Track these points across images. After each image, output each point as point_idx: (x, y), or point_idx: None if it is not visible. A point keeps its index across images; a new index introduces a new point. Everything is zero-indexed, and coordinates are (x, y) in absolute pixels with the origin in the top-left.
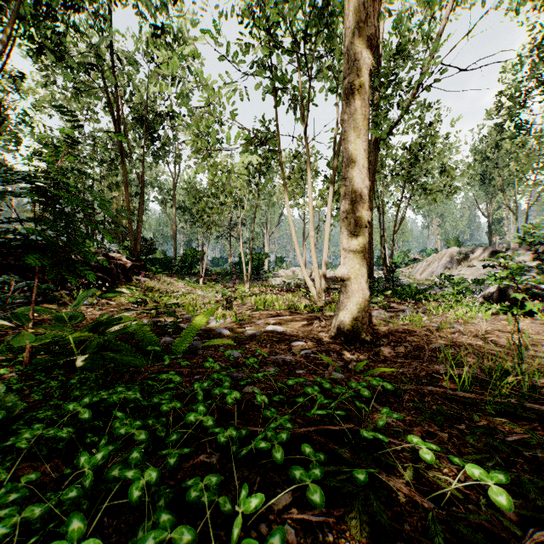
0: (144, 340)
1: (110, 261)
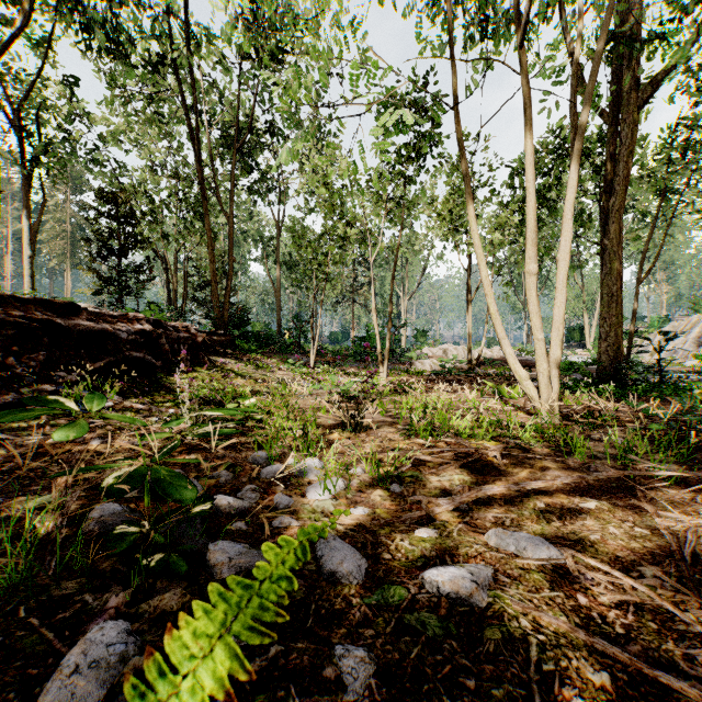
0: None
1: (159, 332)
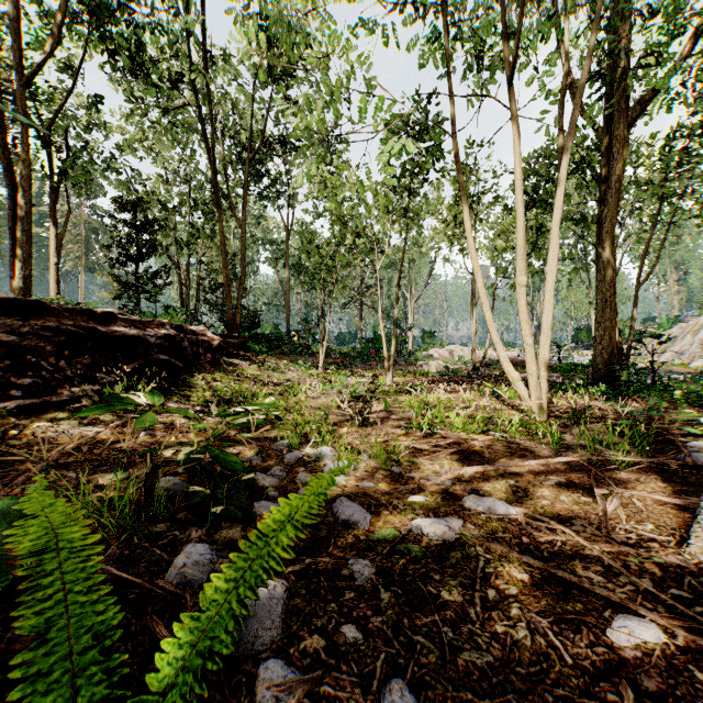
0: (55, 628)
1: (181, 336)
